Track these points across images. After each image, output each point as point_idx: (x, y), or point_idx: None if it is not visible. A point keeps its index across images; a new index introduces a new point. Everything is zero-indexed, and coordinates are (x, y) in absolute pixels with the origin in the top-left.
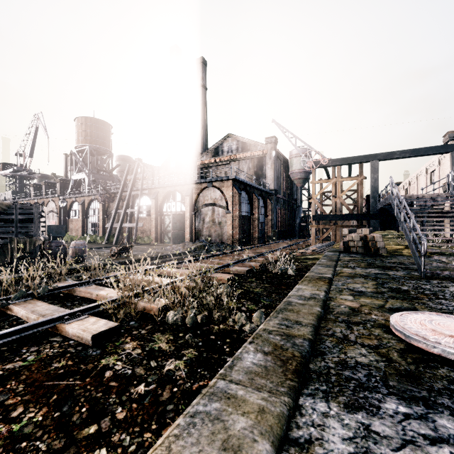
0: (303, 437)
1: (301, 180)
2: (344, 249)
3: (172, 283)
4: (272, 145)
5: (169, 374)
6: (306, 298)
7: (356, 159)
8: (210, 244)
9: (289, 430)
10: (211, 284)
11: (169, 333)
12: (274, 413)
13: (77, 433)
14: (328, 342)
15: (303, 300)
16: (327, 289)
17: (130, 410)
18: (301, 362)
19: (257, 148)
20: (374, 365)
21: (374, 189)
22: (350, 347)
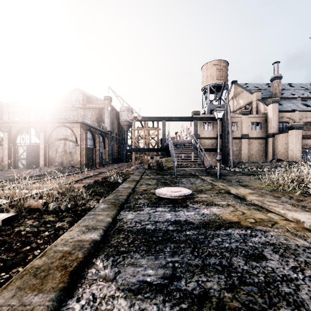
0: (121, 218)
1: (127, 126)
2: (148, 167)
3: (44, 191)
4: (108, 102)
5: (60, 227)
6: (125, 188)
7: (155, 118)
8: (63, 168)
9: (116, 218)
10: (73, 188)
11: (52, 214)
12: (112, 214)
13: (20, 250)
14: (132, 200)
15: (124, 188)
16: (135, 184)
17: (44, 239)
18: (121, 204)
19: (98, 102)
20: (146, 202)
21: (164, 135)
22: (139, 200)
